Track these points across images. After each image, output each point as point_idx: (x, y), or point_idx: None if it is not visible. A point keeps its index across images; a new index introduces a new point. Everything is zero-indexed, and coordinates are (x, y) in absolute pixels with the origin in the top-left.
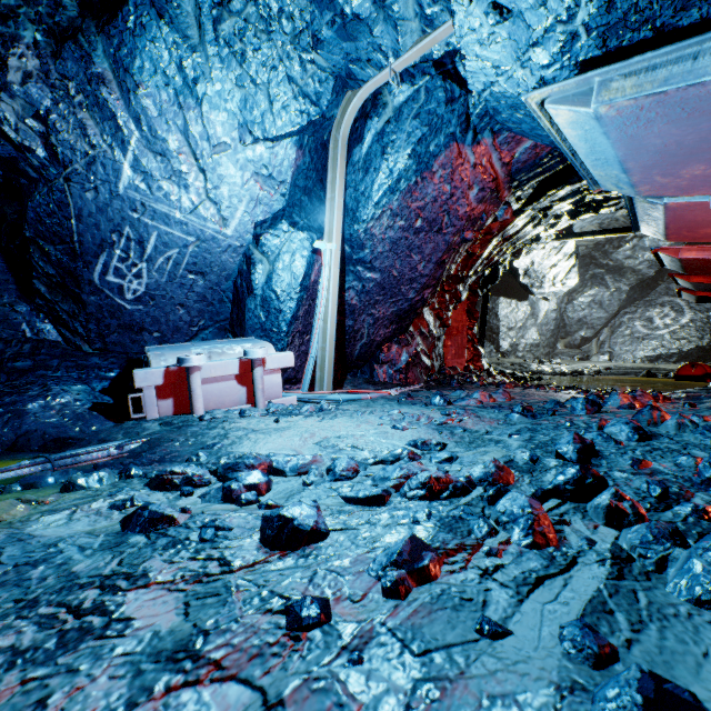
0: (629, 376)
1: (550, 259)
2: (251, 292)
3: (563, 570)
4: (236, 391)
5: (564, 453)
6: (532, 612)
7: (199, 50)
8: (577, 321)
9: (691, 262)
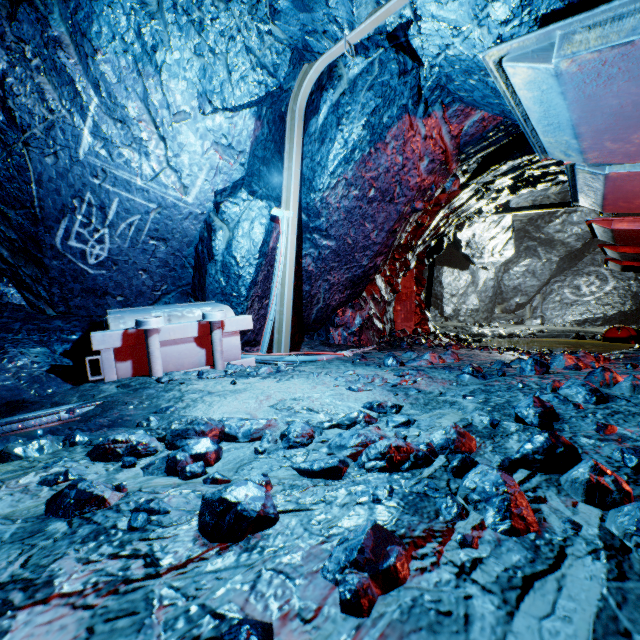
0: (560, 338)
1: (490, 232)
2: (212, 258)
3: (553, 566)
4: (195, 353)
5: (525, 417)
6: (528, 633)
7: (157, 17)
8: (512, 289)
9: (622, 233)
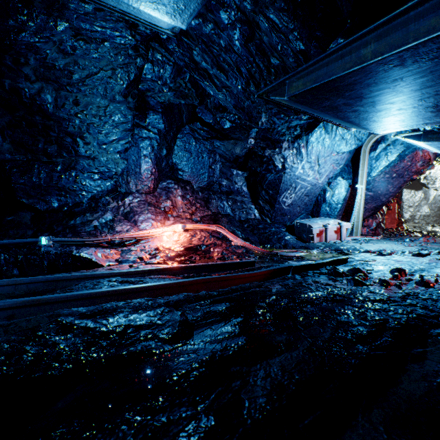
0: None
1: None
2: (325, 202)
3: None
4: (333, 235)
5: None
6: None
7: (329, 134)
8: None
9: None
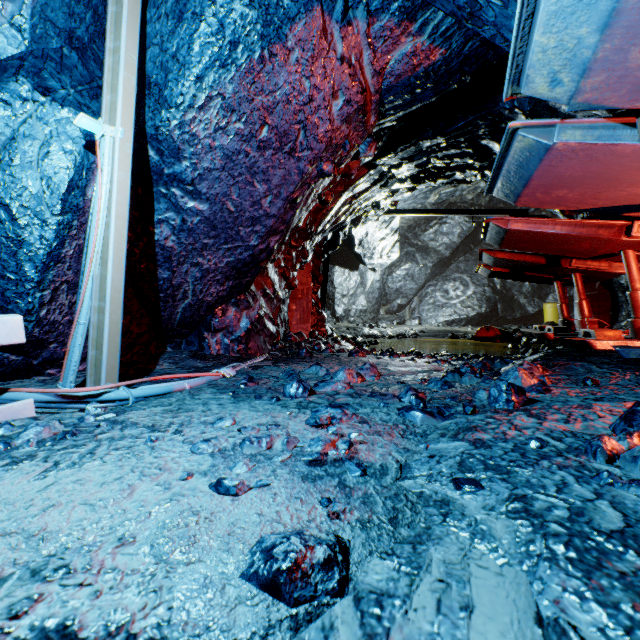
0: (438, 337)
1: (381, 232)
2: None
3: None
4: None
5: None
6: None
7: None
8: (395, 291)
9: (514, 235)
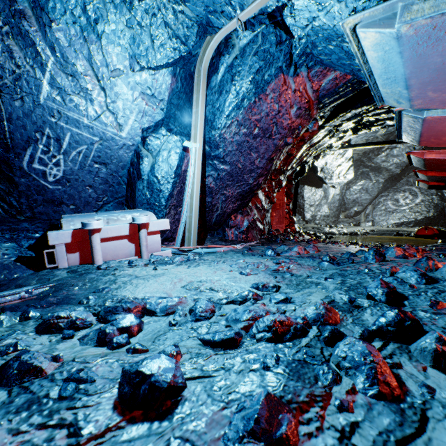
0: (385, 235)
1: (337, 161)
2: (140, 177)
3: (419, 429)
4: (127, 247)
5: (375, 295)
6: None
7: None
8: (352, 201)
9: (431, 161)
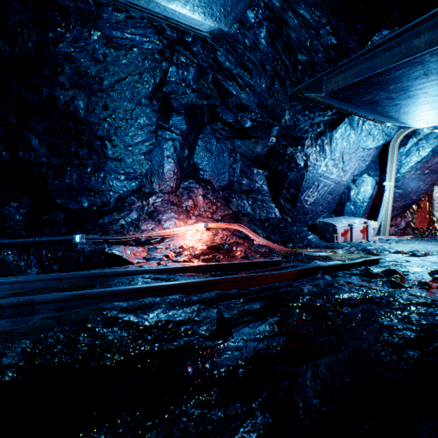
0: None
1: None
2: (349, 200)
3: None
4: (359, 235)
5: None
6: None
7: (355, 129)
8: None
9: None
